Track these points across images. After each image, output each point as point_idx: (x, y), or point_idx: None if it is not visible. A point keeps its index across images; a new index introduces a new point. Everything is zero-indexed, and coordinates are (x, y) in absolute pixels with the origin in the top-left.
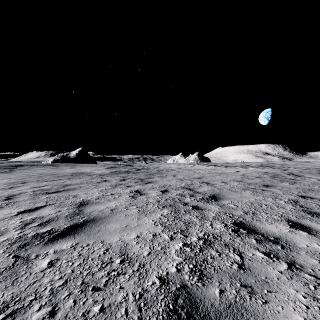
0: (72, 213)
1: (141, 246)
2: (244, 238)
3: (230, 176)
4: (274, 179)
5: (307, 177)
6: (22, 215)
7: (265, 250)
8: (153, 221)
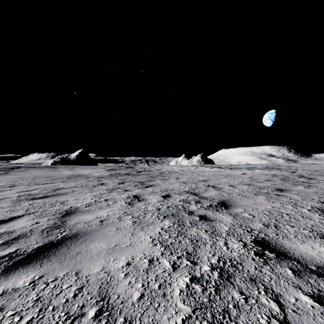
0: (51, 225)
1: (130, 282)
2: (275, 267)
3: (237, 179)
4: (286, 182)
5: (321, 180)
6: None
7: (311, 290)
8: (151, 237)
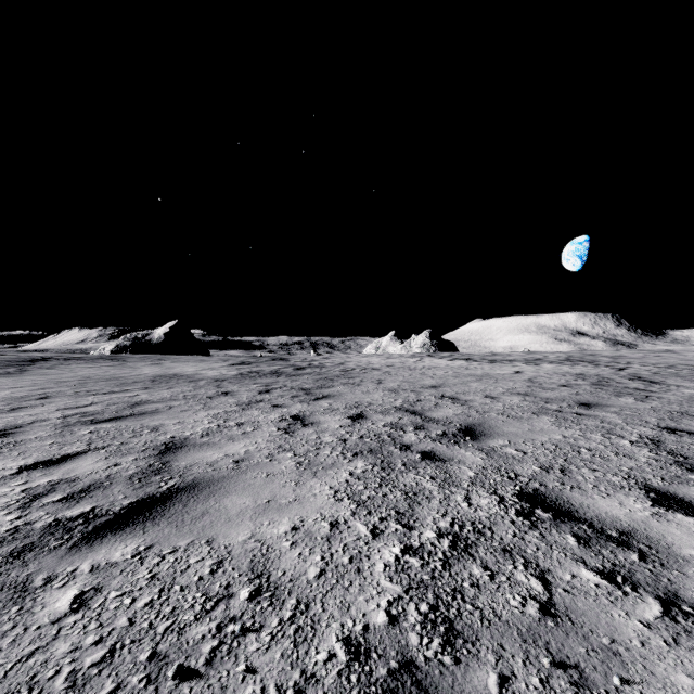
0: (144, 469)
1: (301, 554)
2: (548, 533)
3: (503, 383)
4: (601, 390)
5: (674, 385)
6: (30, 474)
7: (601, 564)
8: (332, 489)
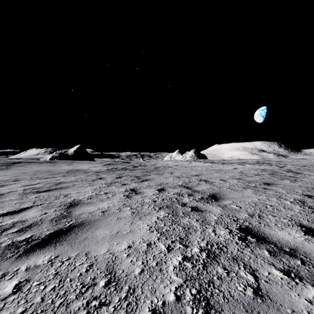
0: (59, 215)
1: (132, 261)
2: (255, 249)
3: (228, 174)
4: (274, 177)
5: (307, 174)
6: (3, 218)
7: (282, 266)
8: (148, 226)
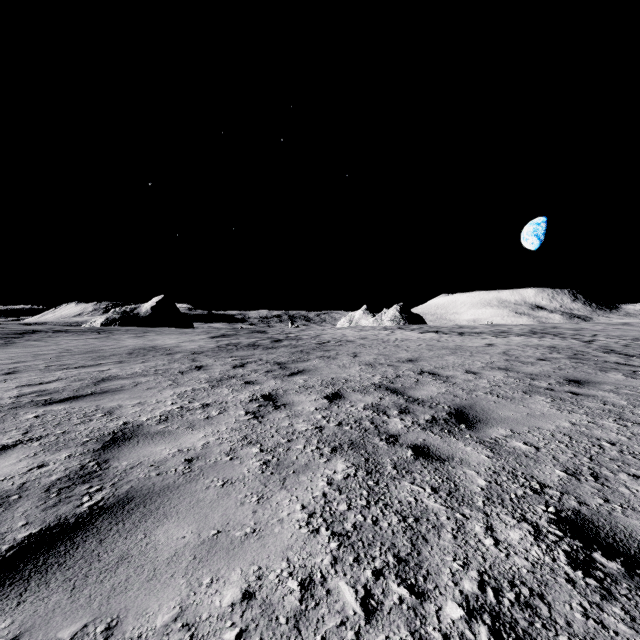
0: (73, 473)
1: None
2: (636, 610)
3: (479, 357)
4: (583, 365)
5: None
6: None
7: None
8: (305, 509)
